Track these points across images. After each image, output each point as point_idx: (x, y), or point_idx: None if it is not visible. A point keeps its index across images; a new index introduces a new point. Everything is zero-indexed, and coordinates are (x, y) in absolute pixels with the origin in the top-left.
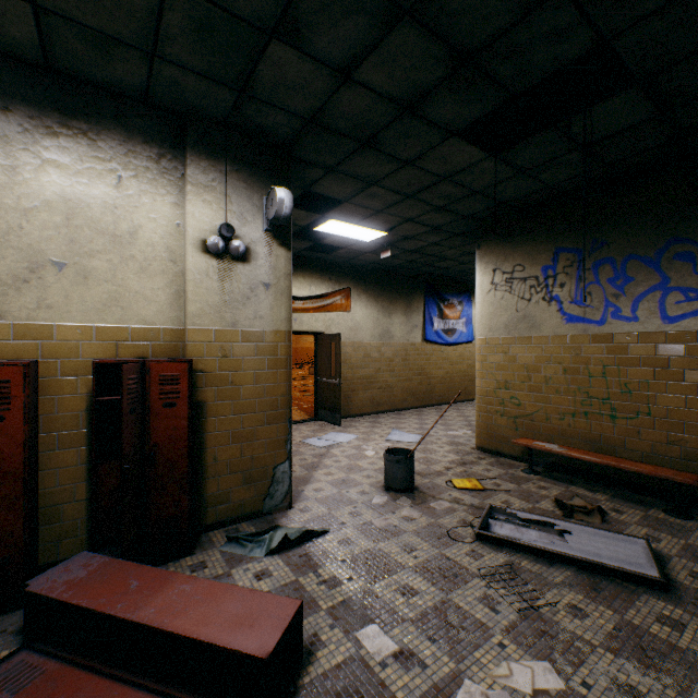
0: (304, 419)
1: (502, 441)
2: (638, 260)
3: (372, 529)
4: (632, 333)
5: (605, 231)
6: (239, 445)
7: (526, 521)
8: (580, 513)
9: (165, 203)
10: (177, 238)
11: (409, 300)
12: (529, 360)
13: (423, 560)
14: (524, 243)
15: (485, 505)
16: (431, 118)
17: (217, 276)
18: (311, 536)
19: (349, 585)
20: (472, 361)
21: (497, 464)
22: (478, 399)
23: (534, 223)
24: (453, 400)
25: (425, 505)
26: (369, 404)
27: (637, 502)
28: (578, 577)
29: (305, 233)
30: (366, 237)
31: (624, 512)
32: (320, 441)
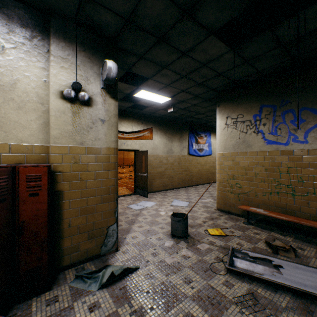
0: (129, 194)
1: (231, 206)
2: (308, 110)
3: (165, 265)
4: (304, 149)
5: (289, 95)
6: (85, 216)
7: (253, 257)
8: (282, 250)
9: (35, 67)
10: (44, 89)
11: (181, 134)
12: (246, 164)
13: (197, 289)
14: (243, 103)
15: (228, 246)
16: (200, 20)
17: (71, 114)
18: (128, 272)
19: (151, 314)
20: (211, 164)
21: (229, 218)
22: (218, 184)
23: (249, 92)
24: (208, 186)
25: (195, 247)
26: (161, 185)
27: (309, 242)
28: (295, 301)
29: (129, 99)
30: (161, 100)
31: (305, 249)
32: (136, 206)
